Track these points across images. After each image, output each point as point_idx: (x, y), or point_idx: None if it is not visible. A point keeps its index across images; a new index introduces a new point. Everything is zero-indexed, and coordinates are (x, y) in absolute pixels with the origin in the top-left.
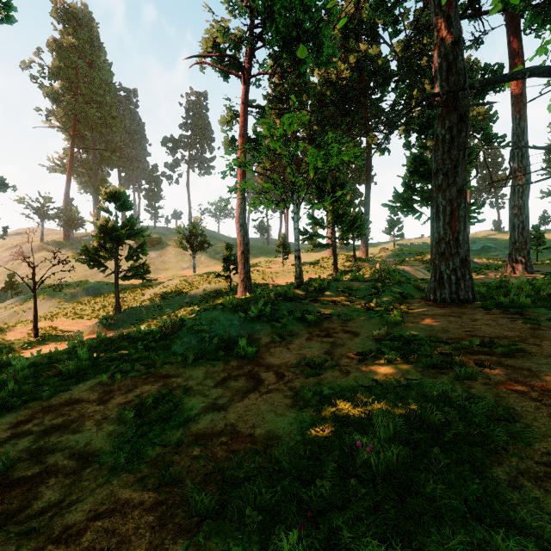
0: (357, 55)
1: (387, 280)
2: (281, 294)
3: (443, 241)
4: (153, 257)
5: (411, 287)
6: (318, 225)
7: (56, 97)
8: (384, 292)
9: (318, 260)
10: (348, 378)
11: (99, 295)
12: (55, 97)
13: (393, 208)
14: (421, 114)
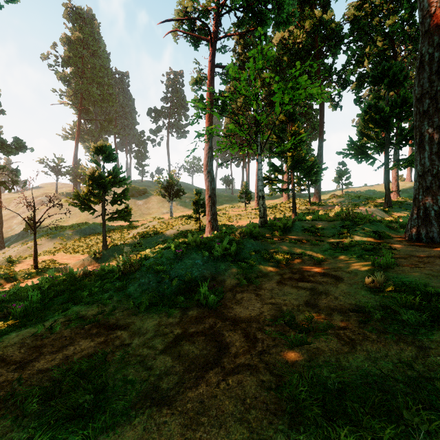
0: (312, 21)
1: (357, 218)
2: (246, 232)
3: (429, 173)
4: (140, 204)
5: (383, 226)
6: (277, 172)
7: (67, 80)
8: (355, 230)
9: (276, 205)
10: (356, 354)
11: (94, 234)
12: (66, 80)
13: (347, 156)
14: (373, 69)
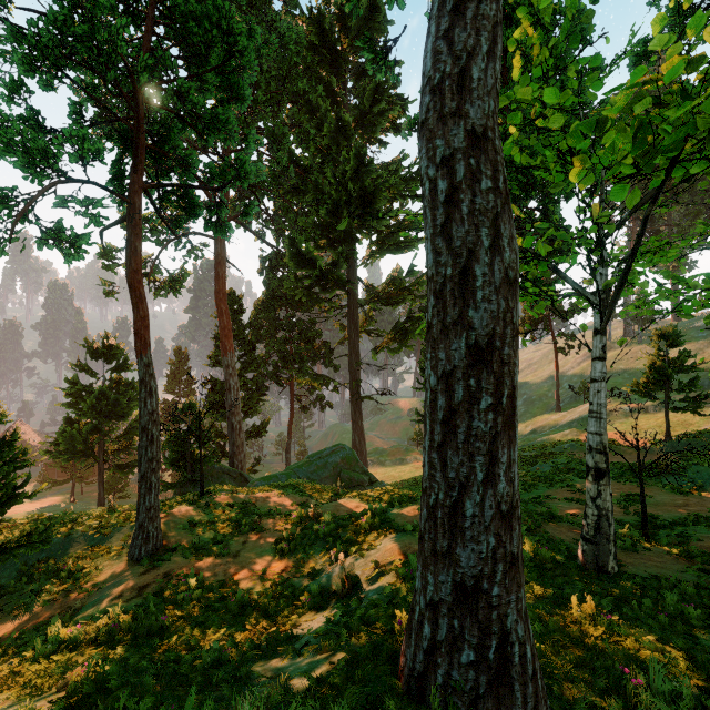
0: None
1: None
2: None
3: None
4: None
5: None
6: None
7: None
8: None
9: None
10: None
11: (658, 414)
12: None
13: None
14: None
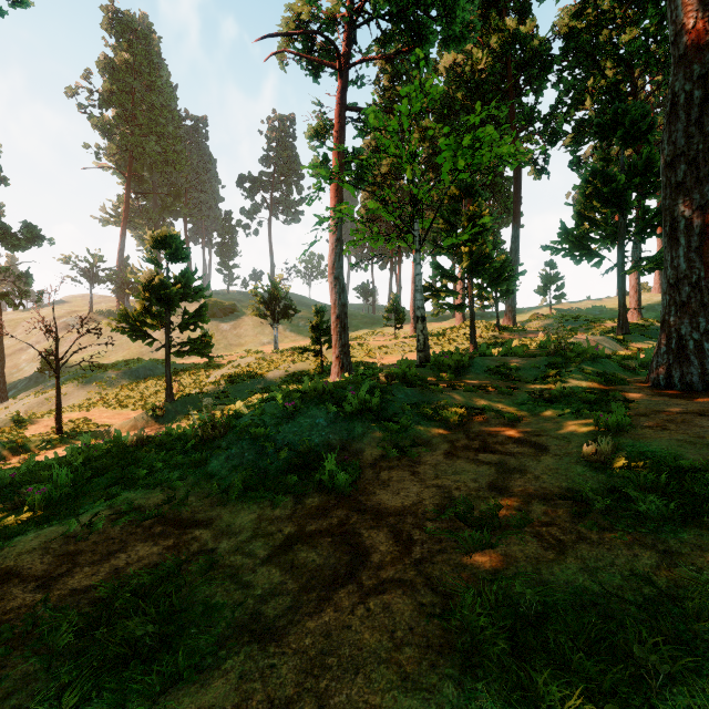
0: (502, 36)
1: (572, 352)
2: (396, 374)
3: (686, 281)
4: (225, 330)
5: (613, 365)
6: (446, 278)
7: (107, 130)
8: (569, 372)
9: (444, 331)
10: (566, 563)
11: (152, 378)
12: (106, 130)
13: (557, 252)
14: (599, 113)
